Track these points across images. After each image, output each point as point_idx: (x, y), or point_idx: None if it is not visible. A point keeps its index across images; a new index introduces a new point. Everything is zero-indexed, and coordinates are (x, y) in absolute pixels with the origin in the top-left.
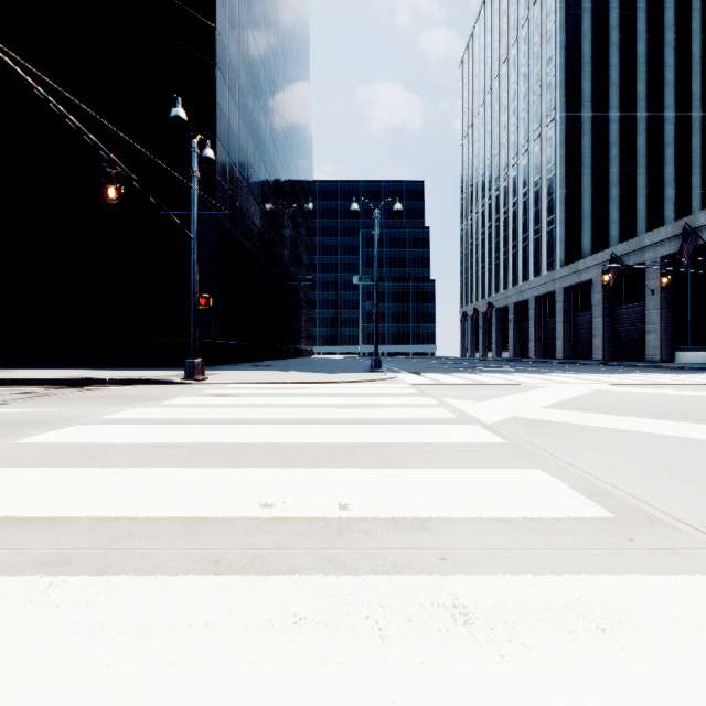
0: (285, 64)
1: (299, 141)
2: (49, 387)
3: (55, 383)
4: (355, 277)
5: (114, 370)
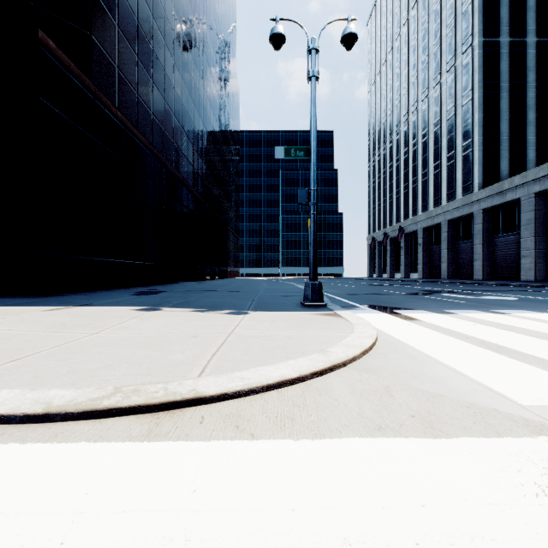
0: None
1: (224, 77)
2: None
3: None
4: (279, 148)
5: None
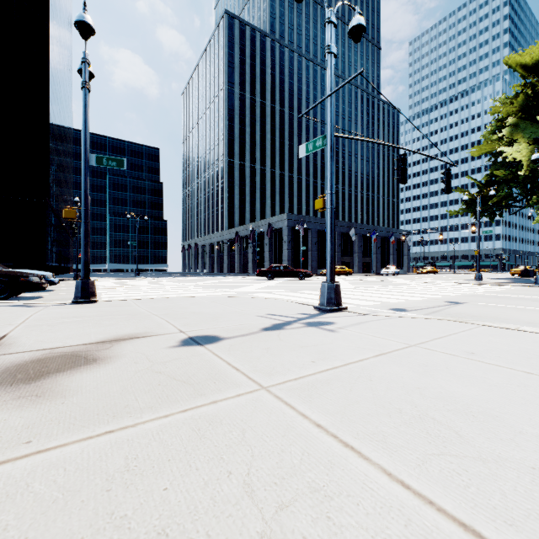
0: (64, 87)
1: (68, 126)
2: None
3: None
4: (129, 242)
5: None
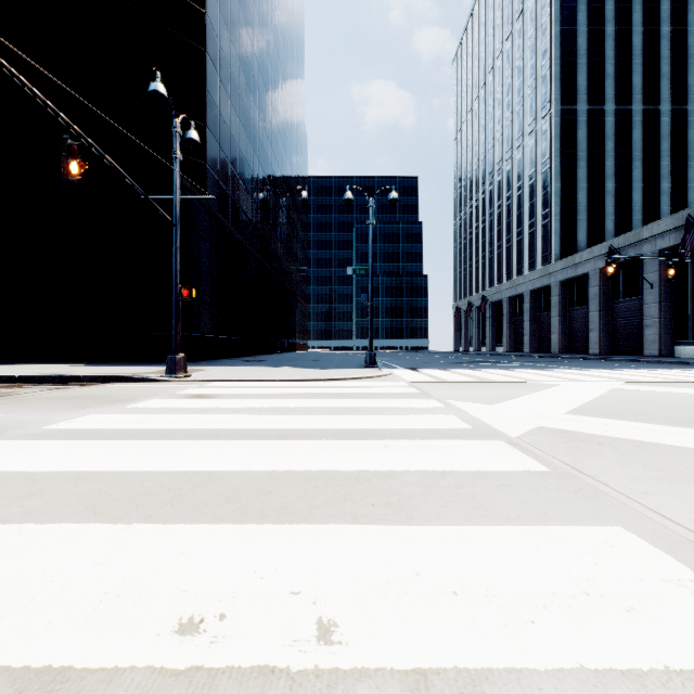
0: (278, 57)
1: (293, 135)
2: (16, 386)
3: (25, 380)
4: (349, 268)
5: (96, 365)
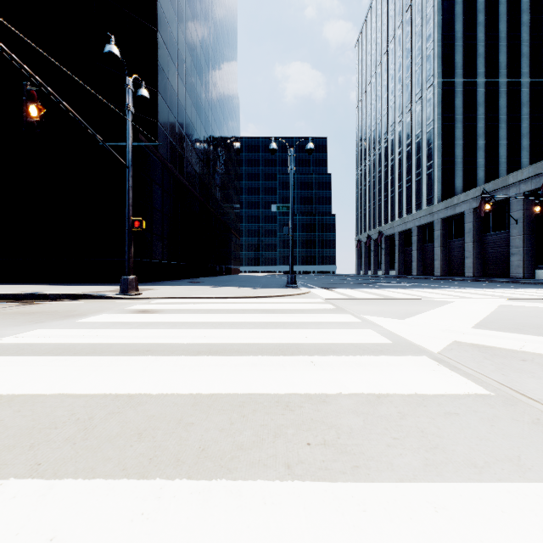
0: (217, 40)
1: (229, 103)
2: None
3: (1, 298)
4: (274, 206)
5: (66, 285)
